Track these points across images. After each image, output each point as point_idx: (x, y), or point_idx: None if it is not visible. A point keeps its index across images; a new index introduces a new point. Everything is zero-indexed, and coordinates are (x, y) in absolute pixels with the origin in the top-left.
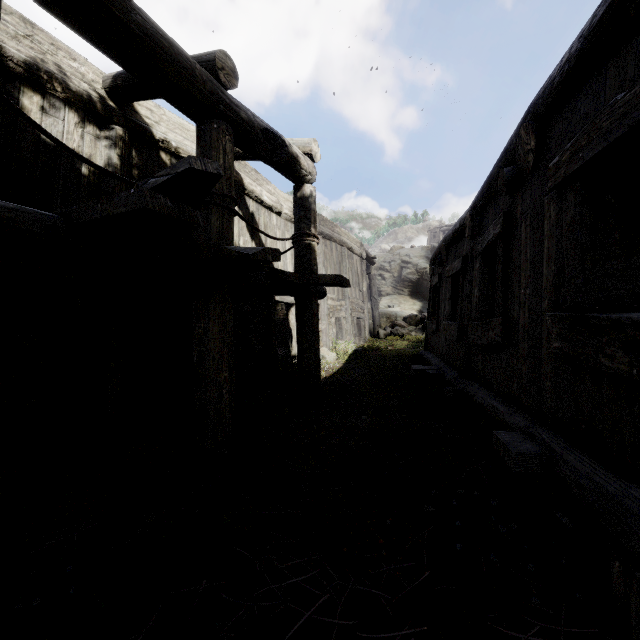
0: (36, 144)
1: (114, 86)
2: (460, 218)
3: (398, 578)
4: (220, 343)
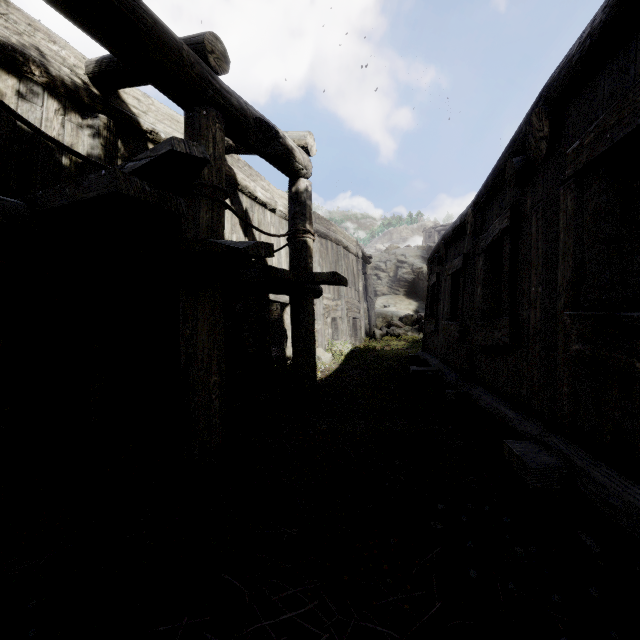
0: (11, 131)
1: (97, 71)
2: (461, 215)
3: (406, 611)
4: (209, 345)
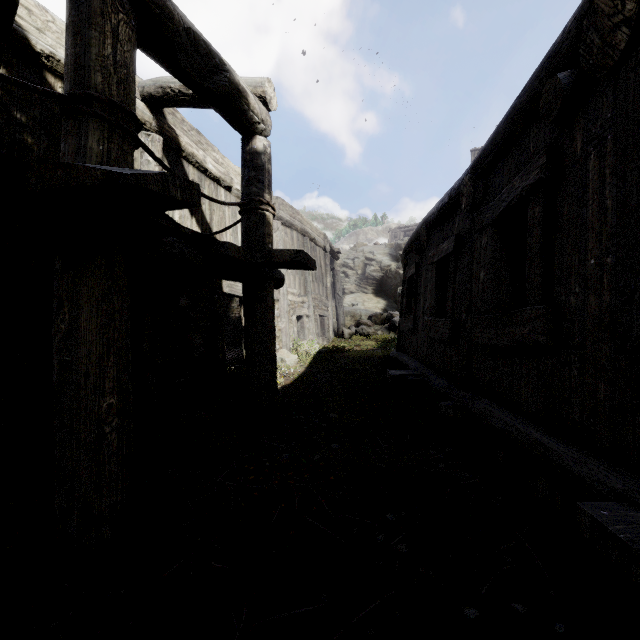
0: None
1: None
2: (449, 190)
3: None
4: (100, 348)
